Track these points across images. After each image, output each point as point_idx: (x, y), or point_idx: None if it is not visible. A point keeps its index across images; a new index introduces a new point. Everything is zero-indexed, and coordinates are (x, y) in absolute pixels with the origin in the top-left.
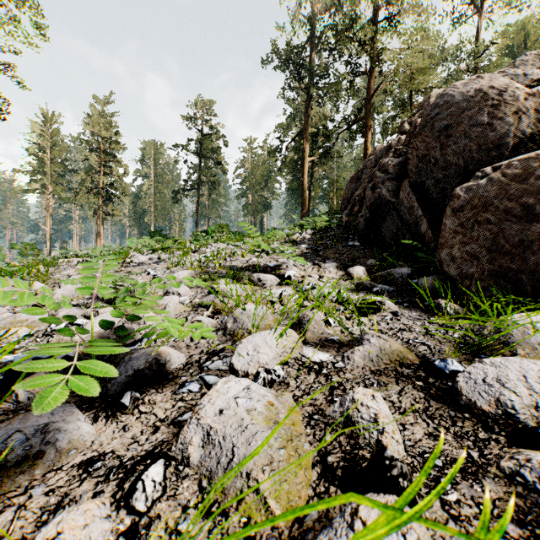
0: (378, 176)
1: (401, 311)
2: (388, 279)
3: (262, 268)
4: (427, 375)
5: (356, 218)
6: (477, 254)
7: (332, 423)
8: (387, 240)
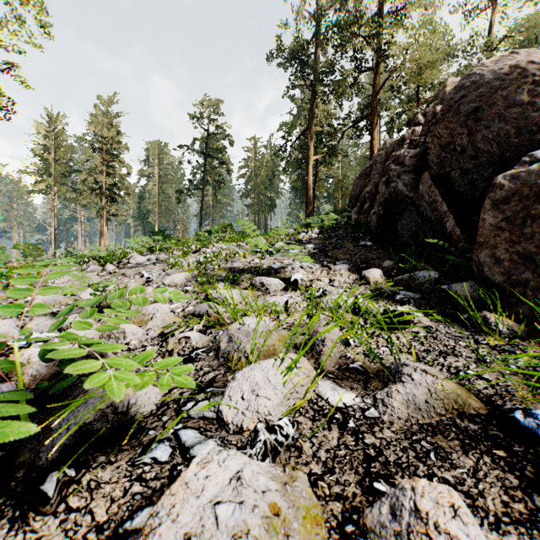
0: (393, 169)
1: (435, 326)
2: (413, 285)
3: (266, 271)
4: (507, 438)
5: (367, 216)
6: (531, 255)
7: None
8: (404, 240)
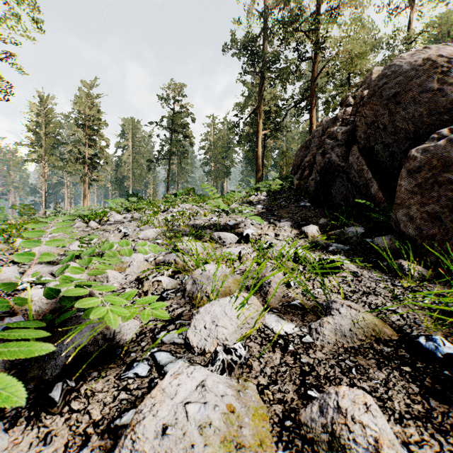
0: (328, 143)
1: (360, 272)
2: (343, 238)
3: (222, 227)
4: (412, 357)
5: (306, 182)
6: (438, 214)
7: (310, 439)
8: (337, 201)
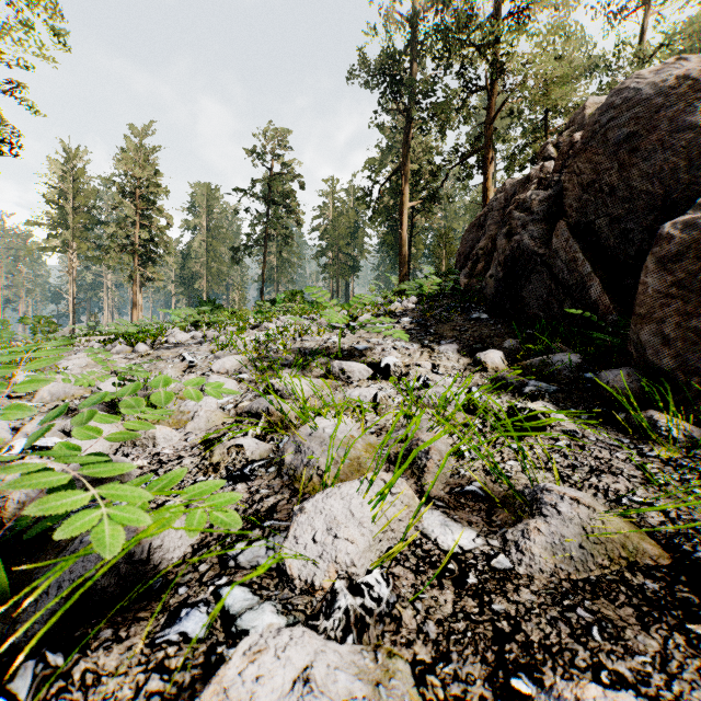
0: (516, 217)
1: (581, 431)
2: (547, 372)
3: (347, 352)
4: None
5: (480, 280)
6: None
7: None
8: (532, 311)
